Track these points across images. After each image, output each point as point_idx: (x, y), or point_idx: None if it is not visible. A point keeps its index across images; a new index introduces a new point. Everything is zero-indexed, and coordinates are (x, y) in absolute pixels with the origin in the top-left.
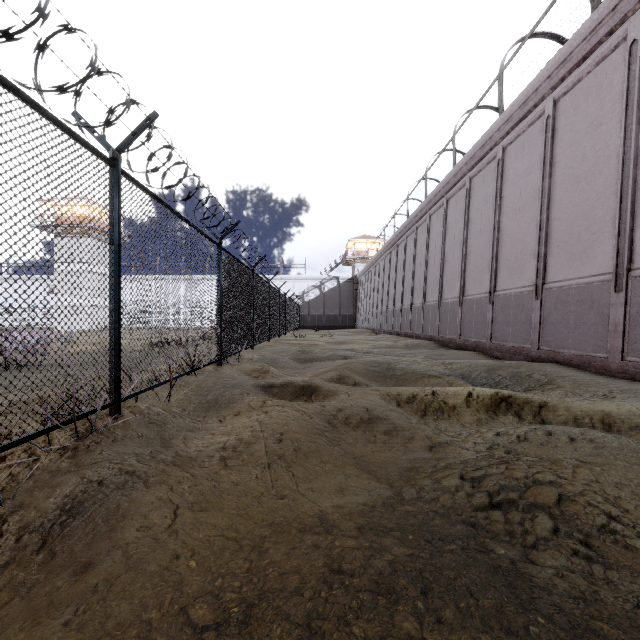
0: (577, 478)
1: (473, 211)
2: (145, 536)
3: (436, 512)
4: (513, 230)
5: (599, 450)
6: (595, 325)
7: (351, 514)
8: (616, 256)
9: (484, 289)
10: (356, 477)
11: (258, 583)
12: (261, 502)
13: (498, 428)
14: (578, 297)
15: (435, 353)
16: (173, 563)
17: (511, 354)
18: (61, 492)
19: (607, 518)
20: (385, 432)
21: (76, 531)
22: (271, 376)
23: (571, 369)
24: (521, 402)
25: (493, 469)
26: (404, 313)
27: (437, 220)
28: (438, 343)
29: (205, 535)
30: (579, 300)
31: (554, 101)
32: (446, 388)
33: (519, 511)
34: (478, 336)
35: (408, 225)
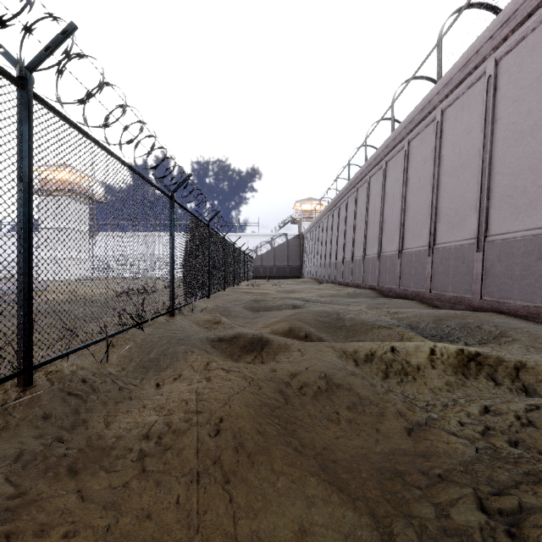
0: None
1: (411, 171)
2: None
3: None
4: (452, 187)
5: None
6: None
7: None
8: None
9: (423, 242)
10: (323, 504)
11: None
12: None
13: (482, 400)
14: (524, 249)
15: (377, 302)
16: None
17: (451, 303)
18: None
19: None
20: (349, 407)
21: None
22: (222, 327)
23: (519, 320)
24: (493, 362)
25: (531, 498)
26: (345, 265)
27: (376, 181)
28: (378, 292)
29: None
30: (525, 252)
31: (496, 61)
32: (405, 344)
33: None
34: (417, 286)
35: (349, 187)
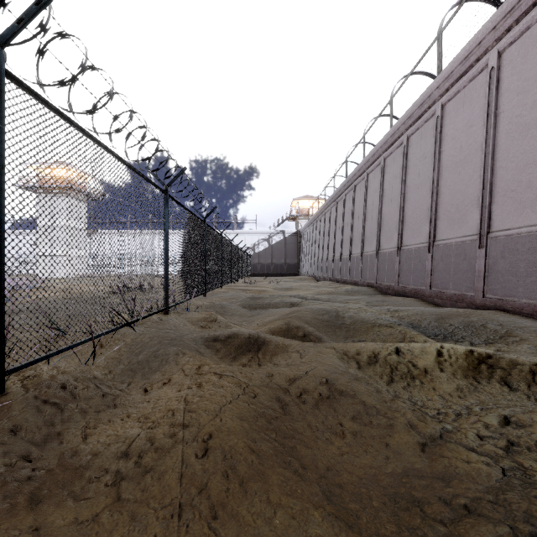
0: None
1: (411, 167)
2: None
3: None
4: (453, 182)
5: None
6: None
7: None
8: None
9: (423, 239)
10: None
11: None
12: None
13: (500, 409)
14: (529, 245)
15: (376, 299)
16: None
17: (452, 301)
18: None
19: None
20: (354, 417)
21: None
22: (218, 326)
23: (524, 318)
24: (506, 365)
25: None
26: (343, 262)
27: (374, 178)
28: (376, 289)
29: None
30: (531, 248)
31: (498, 53)
32: (410, 345)
33: None
34: (417, 283)
35: (347, 184)
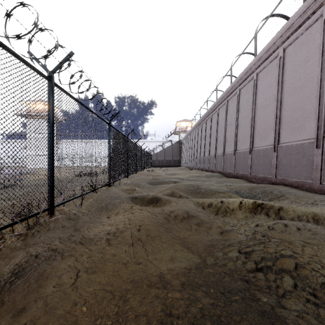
0: (305, 253)
1: (241, 106)
2: (58, 291)
3: (225, 273)
4: (262, 116)
5: (314, 236)
6: (306, 165)
7: (177, 274)
8: (317, 129)
9: (247, 147)
10: (180, 251)
11: (122, 322)
12: (127, 267)
13: (257, 222)
14: (296, 151)
15: (221, 180)
16: (72, 309)
17: (261, 180)
18: (14, 262)
19: (324, 279)
20: (196, 224)
21: (18, 287)
22: (136, 192)
23: (293, 188)
24: (268, 207)
25: (257, 247)
26: (205, 159)
27: (222, 111)
28: (223, 174)
29: (93, 289)
30: (297, 152)
31: (283, 49)
32: (228, 199)
33: (273, 273)
34: (244, 171)
35: (207, 114)
